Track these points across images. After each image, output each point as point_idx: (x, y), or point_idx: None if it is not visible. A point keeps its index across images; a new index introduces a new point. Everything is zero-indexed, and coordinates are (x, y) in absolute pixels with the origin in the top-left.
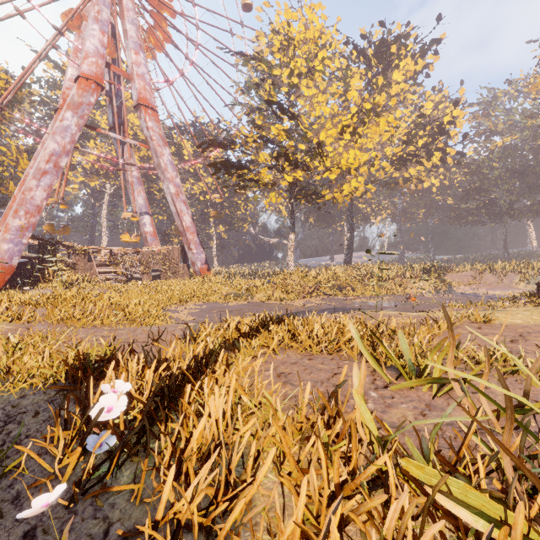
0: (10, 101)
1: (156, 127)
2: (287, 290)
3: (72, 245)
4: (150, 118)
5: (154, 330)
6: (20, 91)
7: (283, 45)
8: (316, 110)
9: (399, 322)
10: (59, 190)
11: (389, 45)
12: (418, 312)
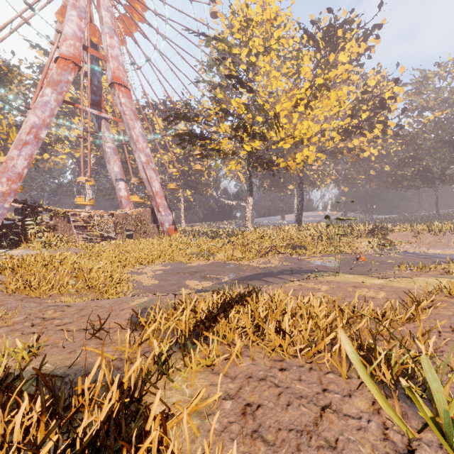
0: (1, 82)
1: (128, 103)
2: (245, 250)
3: (52, 208)
4: (123, 95)
5: (104, 308)
6: (10, 73)
7: (241, 25)
8: (273, 84)
9: (368, 296)
10: (49, 160)
11: (336, 30)
12: (378, 278)
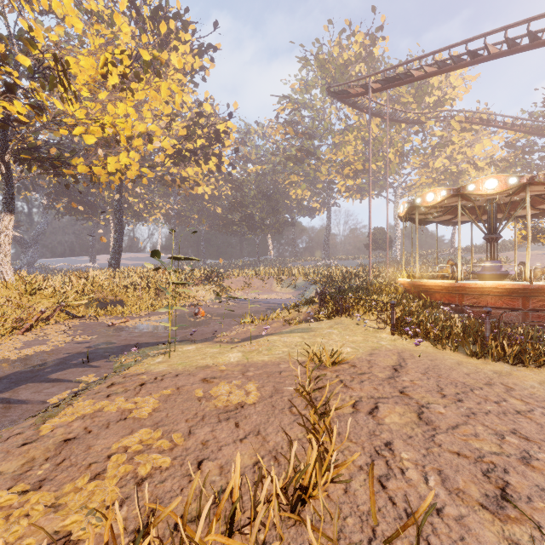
0: None
1: None
2: None
3: None
4: None
5: None
6: None
7: None
8: None
9: (233, 404)
10: None
11: (167, 18)
12: (231, 348)
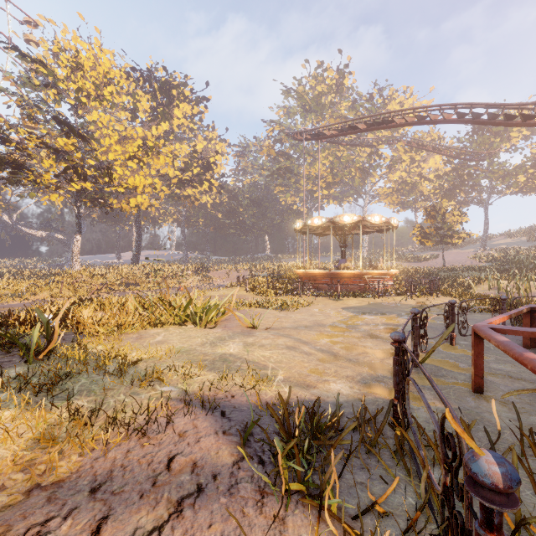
0: None
1: None
2: (76, 288)
3: None
4: None
5: None
6: None
7: (70, 64)
8: (106, 140)
9: None
10: None
11: (171, 87)
12: None
